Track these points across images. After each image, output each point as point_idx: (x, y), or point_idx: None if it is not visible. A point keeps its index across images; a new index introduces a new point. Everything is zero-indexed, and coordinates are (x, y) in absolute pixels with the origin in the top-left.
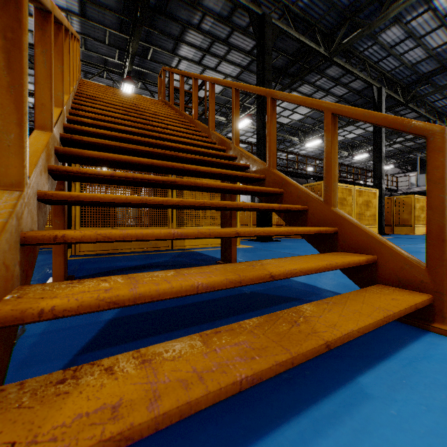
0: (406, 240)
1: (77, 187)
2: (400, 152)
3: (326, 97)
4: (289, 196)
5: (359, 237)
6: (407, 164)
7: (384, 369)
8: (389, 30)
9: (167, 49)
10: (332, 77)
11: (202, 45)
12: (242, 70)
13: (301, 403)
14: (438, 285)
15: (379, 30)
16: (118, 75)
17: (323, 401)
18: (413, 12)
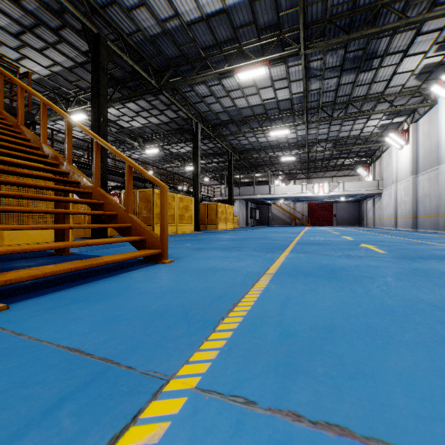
0: (207, 233)
1: None
2: (217, 169)
3: (161, 115)
4: (108, 206)
5: (140, 229)
6: (222, 178)
7: (131, 272)
8: (200, 85)
9: None
10: (165, 102)
11: (22, 21)
12: (75, 64)
13: (95, 280)
14: (163, 246)
15: (194, 83)
16: None
17: (104, 279)
18: (212, 81)
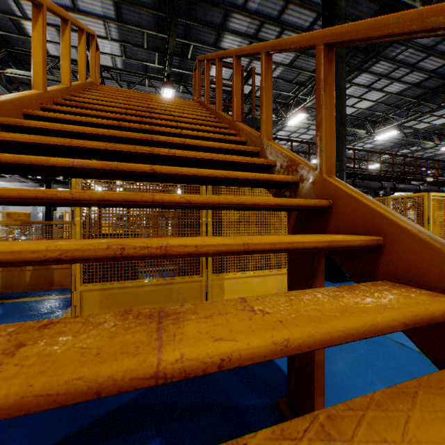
0: None
1: (77, 229)
2: None
3: (410, 74)
4: None
5: None
6: None
7: None
8: None
9: (209, 43)
10: (423, 45)
11: (248, 31)
12: (296, 54)
13: None
14: None
15: None
16: (159, 81)
17: None
18: None
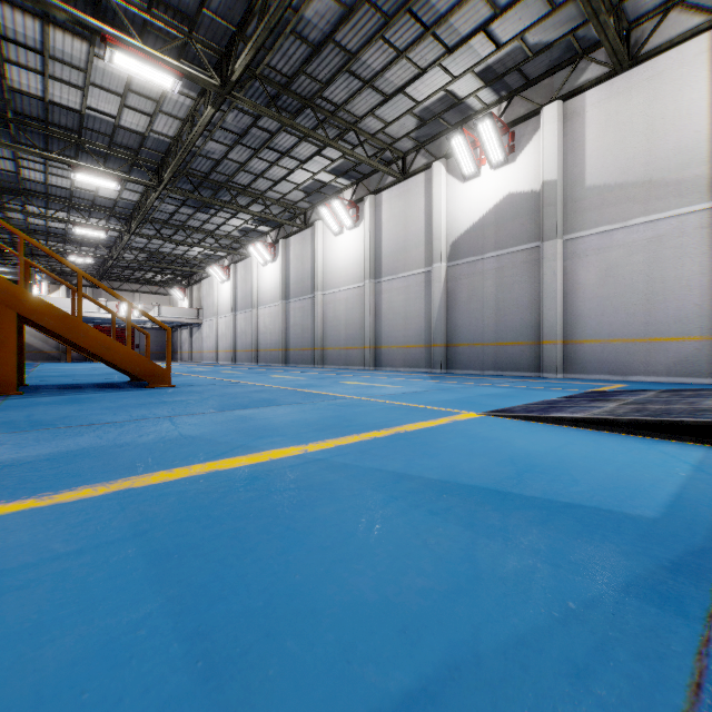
0: None
1: None
2: None
3: None
4: None
5: None
6: None
7: None
8: None
9: None
10: None
11: None
12: None
13: None
14: None
15: None
16: None
17: None
18: None
